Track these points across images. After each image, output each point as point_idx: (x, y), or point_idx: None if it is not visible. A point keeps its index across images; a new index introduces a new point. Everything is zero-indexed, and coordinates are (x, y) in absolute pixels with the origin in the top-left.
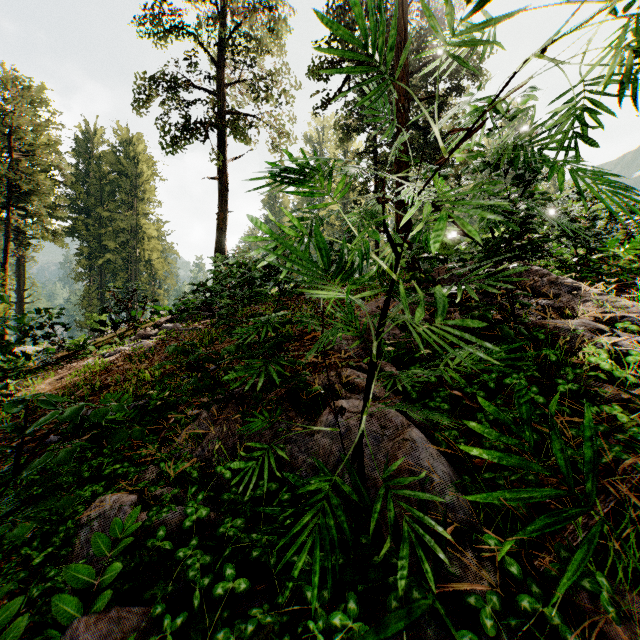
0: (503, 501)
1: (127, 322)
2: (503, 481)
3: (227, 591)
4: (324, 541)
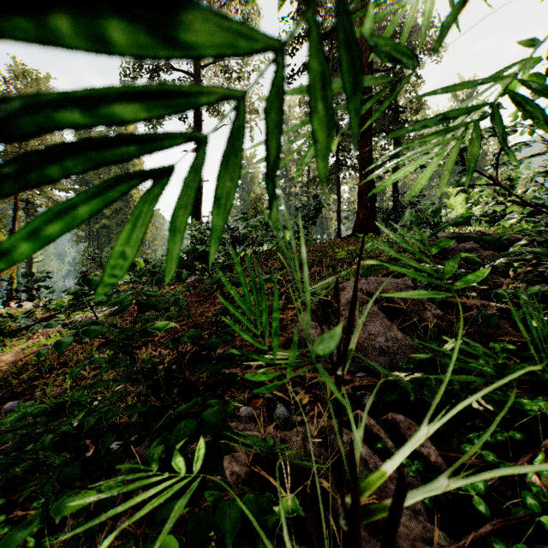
0: None
1: None
2: None
3: None
4: None
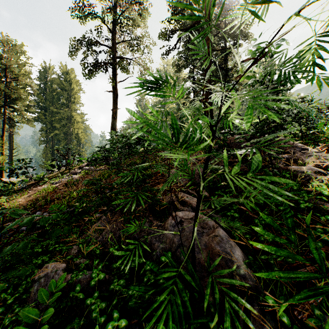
0: (278, 278)
1: (65, 166)
2: (273, 261)
3: (114, 327)
4: (174, 315)
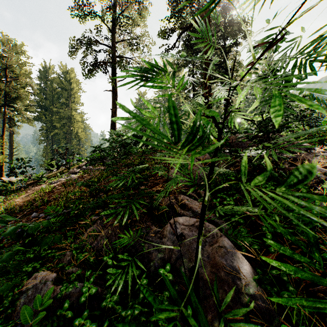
0: (300, 307)
1: (64, 165)
2: (286, 277)
3: None
4: None
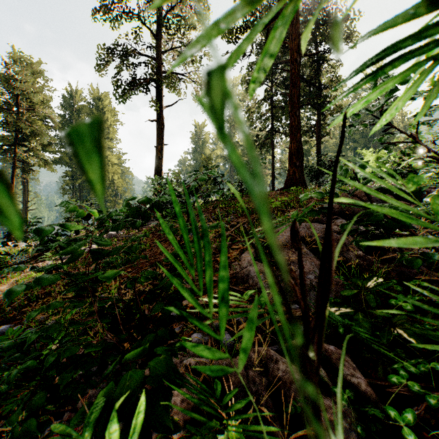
0: None
1: (85, 228)
2: None
3: None
4: None
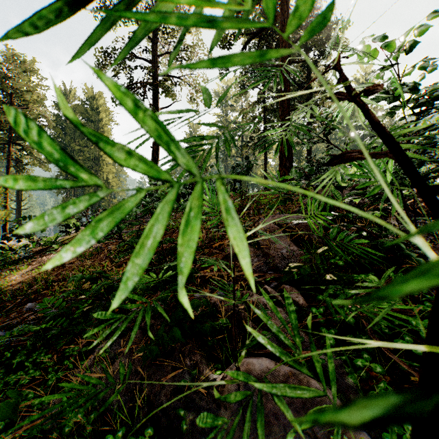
0: None
1: (85, 225)
2: None
3: None
4: None
